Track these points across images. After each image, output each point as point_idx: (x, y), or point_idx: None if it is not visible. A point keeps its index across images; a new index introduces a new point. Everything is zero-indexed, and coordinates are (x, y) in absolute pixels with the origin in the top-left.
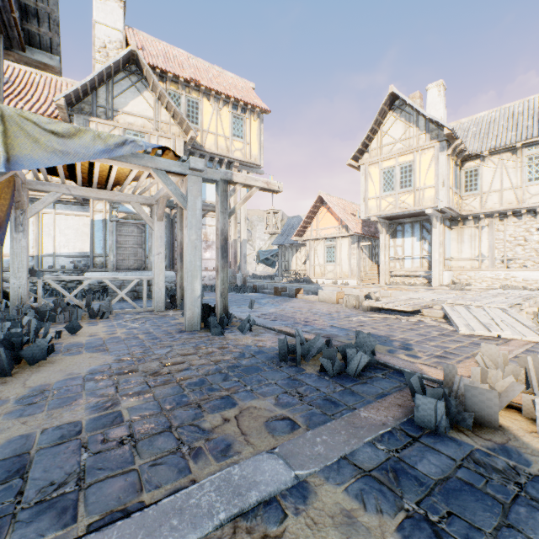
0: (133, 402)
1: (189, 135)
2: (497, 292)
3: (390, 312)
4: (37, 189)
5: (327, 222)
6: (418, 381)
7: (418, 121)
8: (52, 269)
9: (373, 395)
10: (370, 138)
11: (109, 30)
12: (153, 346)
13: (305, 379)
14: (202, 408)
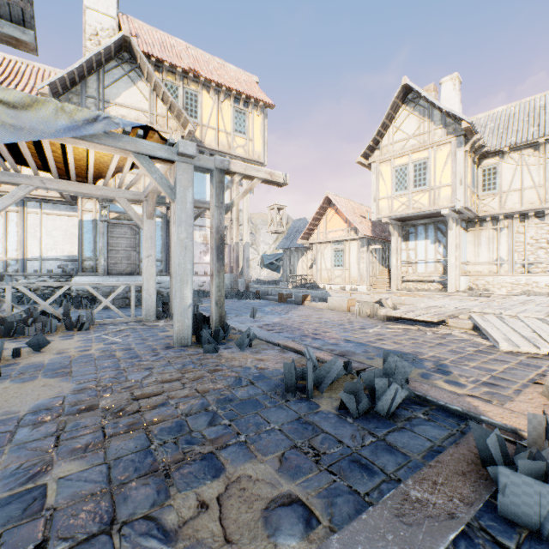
0: (71, 468)
1: (187, 129)
2: (523, 299)
3: (409, 321)
4: (5, 180)
5: (334, 224)
6: (497, 441)
7: (434, 115)
8: (38, 273)
9: (420, 452)
10: (381, 134)
11: (101, 17)
12: (129, 368)
13: (320, 422)
14: (170, 478)
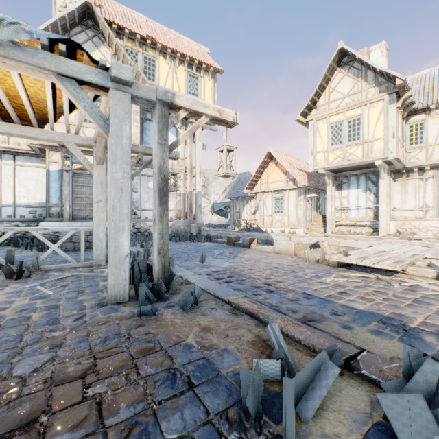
0: None
1: None
2: None
3: (361, 268)
4: None
5: (275, 176)
6: None
7: (367, 76)
8: (11, 218)
9: None
10: (318, 95)
11: None
12: (29, 346)
13: None
14: None
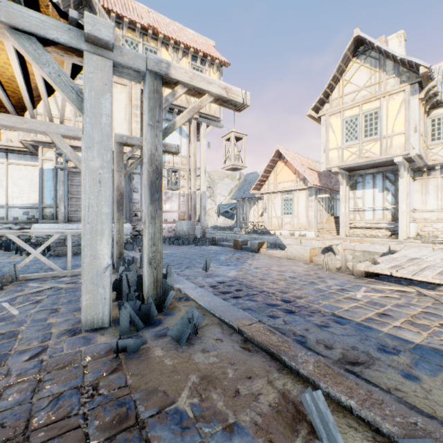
0: None
1: None
2: None
3: (393, 278)
4: None
5: (284, 176)
6: None
7: (386, 65)
8: (4, 220)
9: None
10: (331, 87)
11: None
12: None
13: None
14: None
